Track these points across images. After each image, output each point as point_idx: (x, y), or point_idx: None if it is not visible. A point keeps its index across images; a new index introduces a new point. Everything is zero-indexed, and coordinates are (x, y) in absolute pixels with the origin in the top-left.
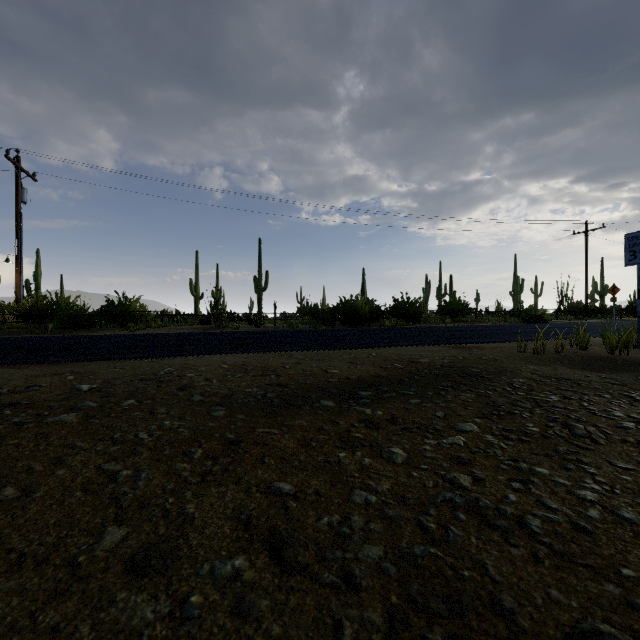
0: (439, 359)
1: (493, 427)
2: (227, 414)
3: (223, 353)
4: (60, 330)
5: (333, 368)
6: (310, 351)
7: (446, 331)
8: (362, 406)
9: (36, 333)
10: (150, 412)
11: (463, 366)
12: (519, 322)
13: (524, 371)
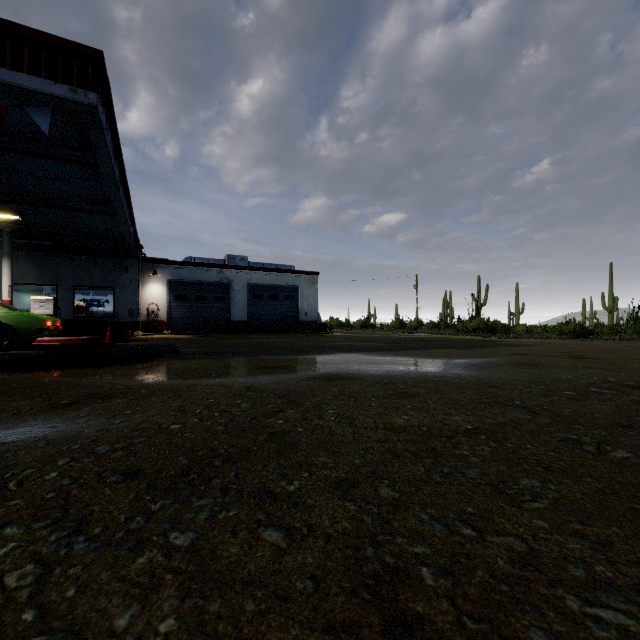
0: None
1: None
2: None
3: None
4: None
5: None
6: None
7: None
8: None
9: None
10: None
11: None
12: None
13: None
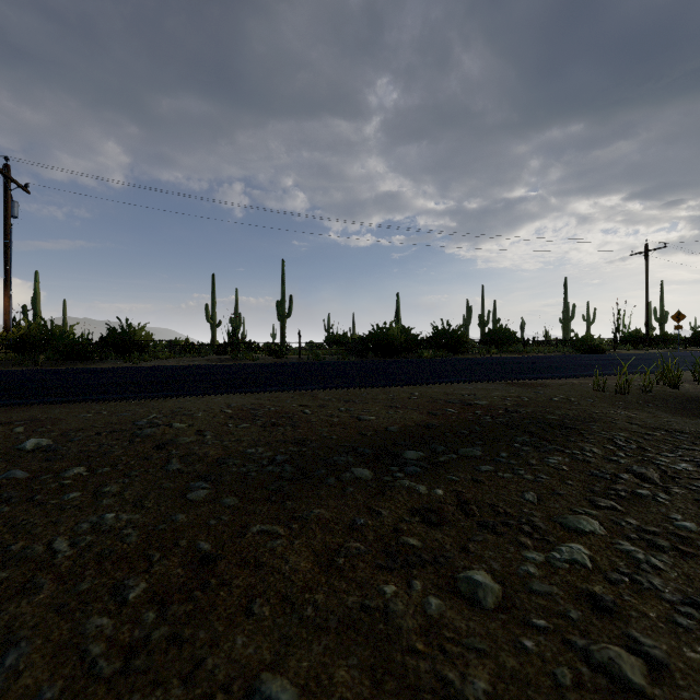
0: (499, 400)
1: (621, 522)
2: (210, 496)
3: (230, 392)
4: (54, 362)
5: (367, 414)
6: (338, 389)
7: (495, 363)
8: (412, 479)
9: (25, 365)
10: (94, 493)
11: (534, 411)
12: (573, 353)
13: (616, 419)
